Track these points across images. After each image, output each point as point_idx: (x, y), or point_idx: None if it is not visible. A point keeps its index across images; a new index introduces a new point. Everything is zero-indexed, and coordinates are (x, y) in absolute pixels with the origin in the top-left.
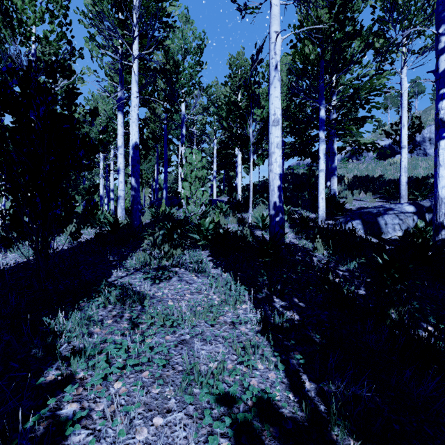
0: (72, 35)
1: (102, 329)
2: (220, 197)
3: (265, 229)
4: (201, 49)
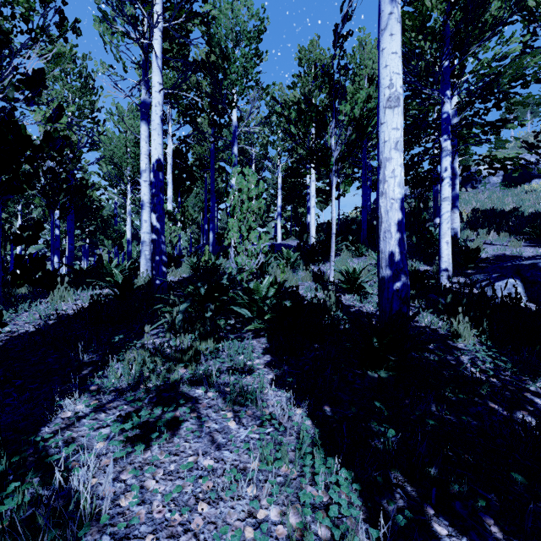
0: (63, 0)
1: None
2: (287, 241)
3: (358, 292)
4: (260, 30)
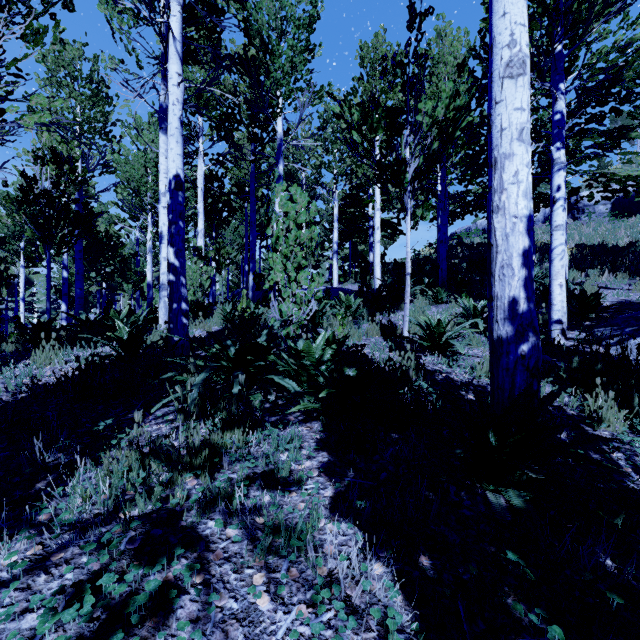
0: None
1: None
2: (344, 284)
3: (443, 352)
4: (312, 16)
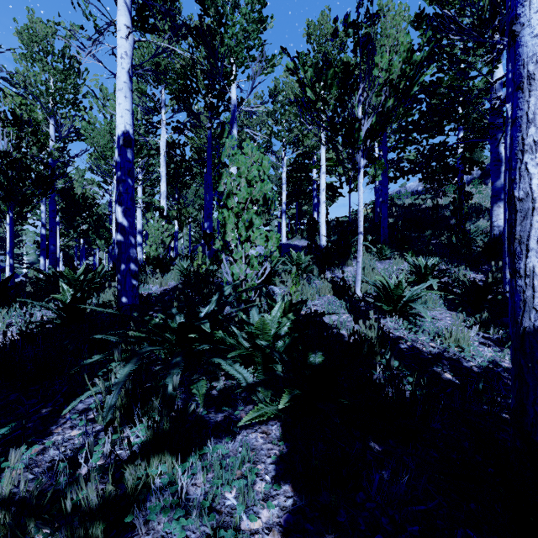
0: None
1: None
2: (292, 240)
3: (401, 314)
4: None
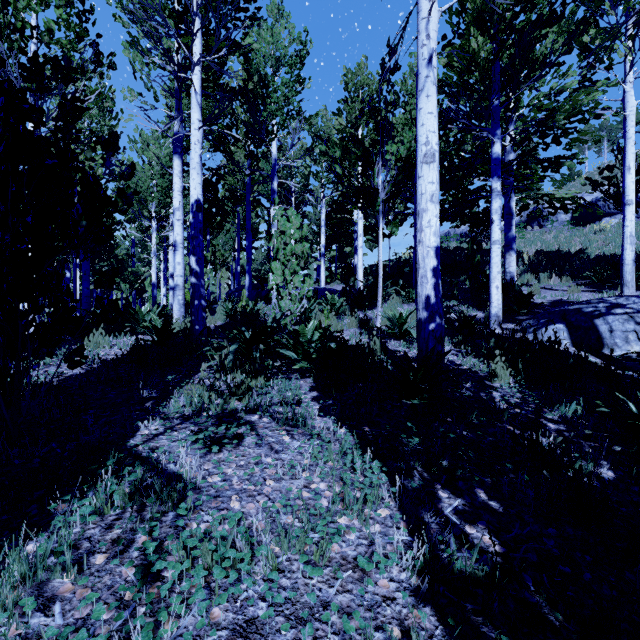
0: (98, 33)
1: (78, 585)
2: (331, 285)
3: (405, 338)
4: (302, 56)
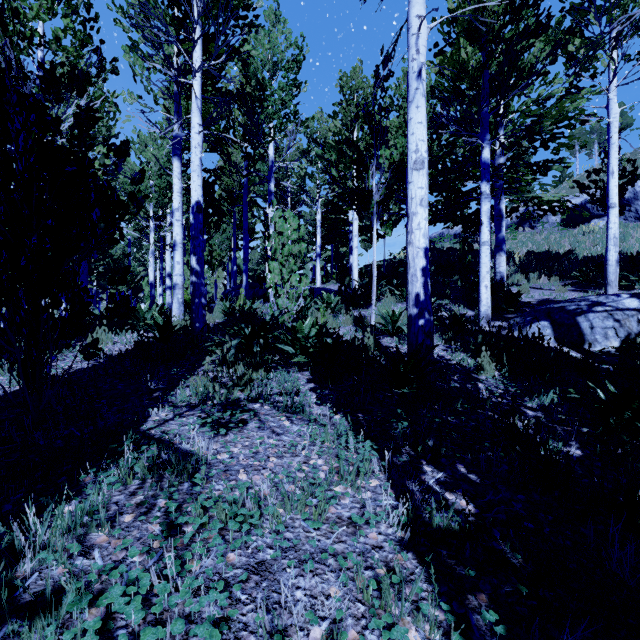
0: (101, 39)
1: (112, 537)
2: (327, 285)
3: (398, 335)
4: (299, 61)
